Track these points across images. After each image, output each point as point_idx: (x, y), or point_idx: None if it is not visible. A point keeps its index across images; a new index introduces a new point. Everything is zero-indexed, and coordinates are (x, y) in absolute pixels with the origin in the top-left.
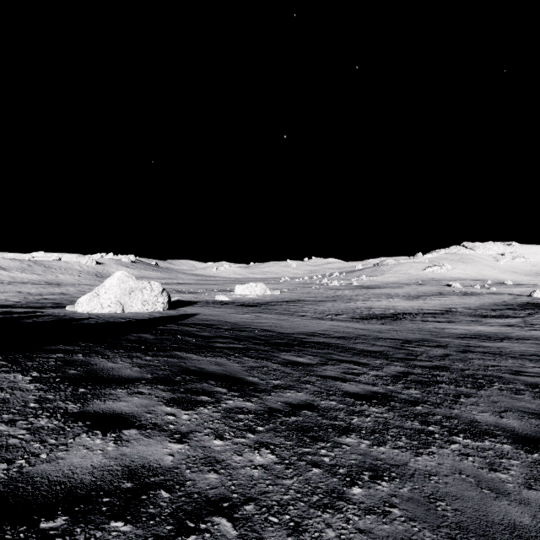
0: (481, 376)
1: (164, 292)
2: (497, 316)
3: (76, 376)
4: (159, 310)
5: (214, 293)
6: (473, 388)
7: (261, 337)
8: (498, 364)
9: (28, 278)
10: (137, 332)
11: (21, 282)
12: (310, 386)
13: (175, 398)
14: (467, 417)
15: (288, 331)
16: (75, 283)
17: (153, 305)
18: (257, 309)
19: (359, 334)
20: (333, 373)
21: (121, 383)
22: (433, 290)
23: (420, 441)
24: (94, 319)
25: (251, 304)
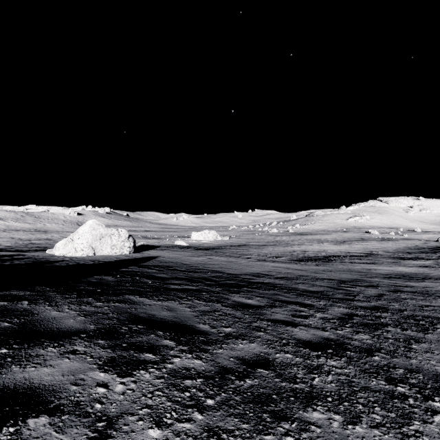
0: (420, 317)
1: (130, 238)
2: (413, 258)
3: (6, 331)
4: (125, 253)
5: (174, 238)
6: (419, 331)
7: (213, 278)
8: (430, 303)
9: (20, 226)
10: (100, 274)
11: (14, 229)
12: (261, 333)
13: (113, 358)
14: (428, 369)
15: (236, 272)
16: (59, 230)
17: (120, 249)
18: (210, 252)
19: (299, 275)
20: (282, 316)
21: (55, 338)
22: (355, 236)
23: (397, 412)
24: (67, 261)
25: (205, 248)
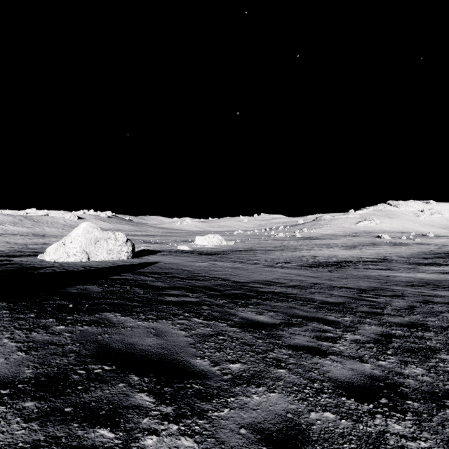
0: None
1: (129, 242)
2: (430, 264)
3: None
4: (123, 259)
5: (177, 243)
6: None
7: (217, 287)
8: None
9: (18, 230)
10: (85, 282)
11: (11, 234)
12: (283, 371)
13: (34, 446)
14: None
15: (243, 279)
16: (58, 234)
17: (117, 254)
18: (214, 257)
19: (313, 282)
20: (304, 339)
21: None
22: (366, 241)
23: None
24: (54, 267)
25: (209, 253)
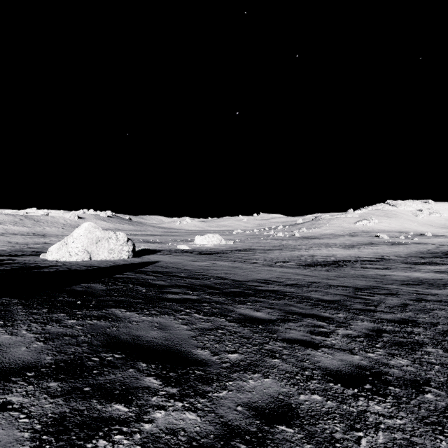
0: None
1: (129, 241)
2: (427, 263)
3: None
4: (124, 258)
5: (177, 242)
6: None
7: (216, 286)
8: None
9: (19, 230)
10: (90, 281)
11: (12, 233)
12: (277, 360)
13: (62, 416)
14: None
15: (242, 278)
16: (59, 234)
17: (118, 254)
18: (214, 256)
19: (310, 281)
20: (299, 333)
21: None
22: (364, 240)
23: None
24: (57, 267)
25: (208, 252)
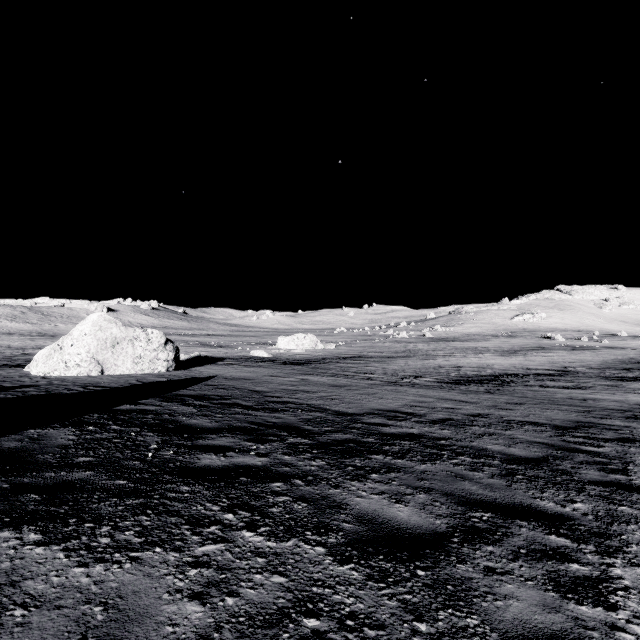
0: None
1: (169, 344)
2: (639, 379)
3: None
4: (160, 371)
5: (251, 346)
6: None
7: (307, 427)
8: None
9: (18, 327)
10: (55, 421)
11: (7, 332)
12: None
13: None
14: None
15: (352, 408)
16: None
17: (150, 364)
18: (305, 368)
19: (470, 413)
20: (530, 597)
21: None
22: (530, 343)
23: None
24: (31, 388)
25: (297, 361)
